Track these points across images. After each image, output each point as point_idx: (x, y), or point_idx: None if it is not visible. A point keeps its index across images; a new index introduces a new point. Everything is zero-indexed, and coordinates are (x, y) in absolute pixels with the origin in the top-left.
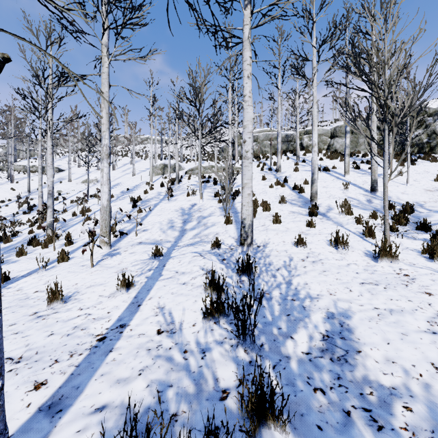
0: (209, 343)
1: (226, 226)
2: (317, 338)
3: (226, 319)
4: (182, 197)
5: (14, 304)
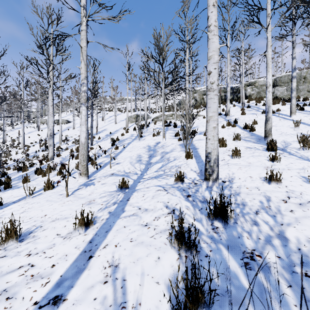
0: None
1: (186, 160)
2: None
3: None
4: (149, 137)
5: None
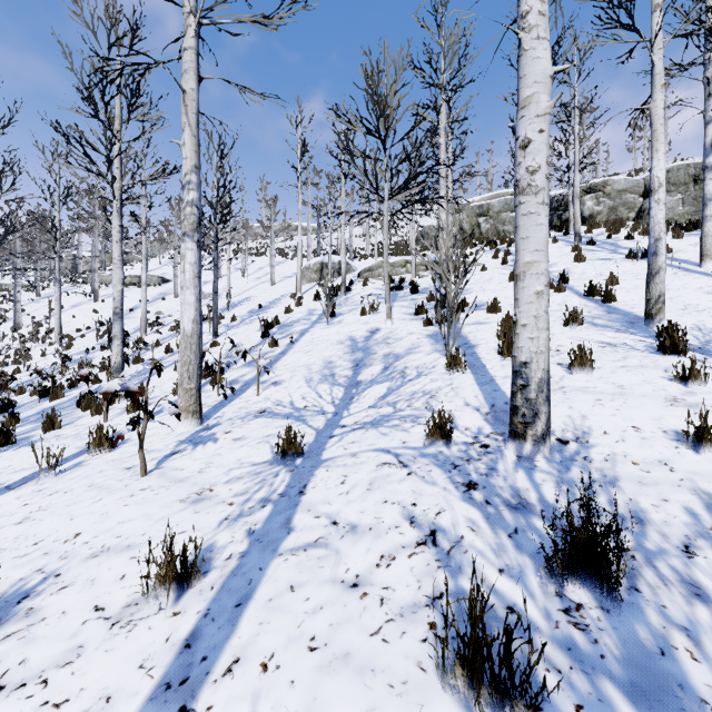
0: None
1: (451, 377)
2: None
3: None
4: (352, 317)
5: None
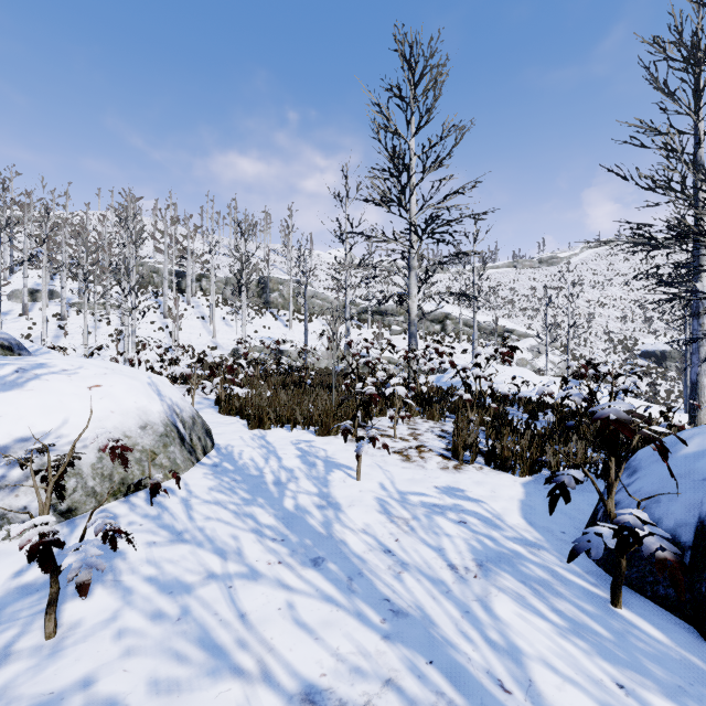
0: None
1: (118, 356)
2: None
3: None
4: (78, 336)
5: None
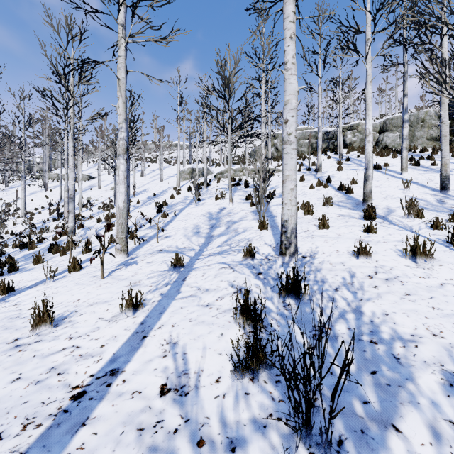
0: (241, 426)
1: (260, 231)
2: (449, 435)
3: (268, 372)
4: (210, 201)
5: (1, 324)
